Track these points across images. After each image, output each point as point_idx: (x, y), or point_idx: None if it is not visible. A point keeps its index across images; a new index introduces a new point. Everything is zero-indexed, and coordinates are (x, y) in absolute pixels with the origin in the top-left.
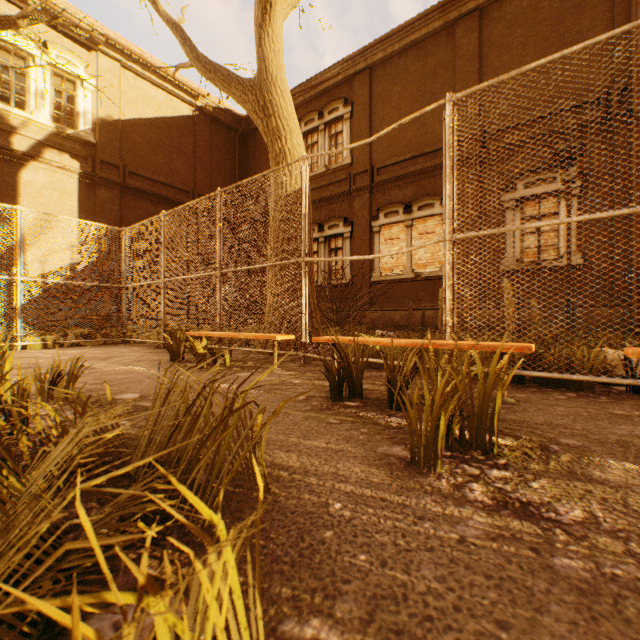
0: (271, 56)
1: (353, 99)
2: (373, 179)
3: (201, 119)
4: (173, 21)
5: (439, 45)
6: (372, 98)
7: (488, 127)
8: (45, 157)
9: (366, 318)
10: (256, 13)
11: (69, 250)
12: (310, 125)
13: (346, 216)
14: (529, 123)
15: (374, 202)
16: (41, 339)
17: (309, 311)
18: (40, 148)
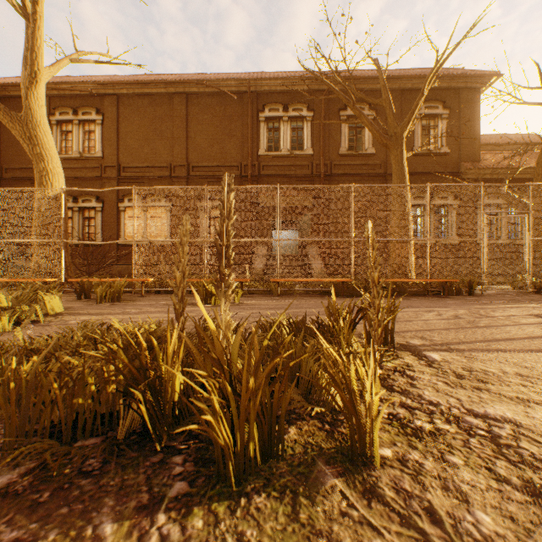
0: (36, 108)
1: (104, 111)
2: (120, 173)
3: None
4: None
5: (165, 103)
6: (120, 117)
7: (191, 163)
8: None
9: (115, 270)
10: (24, 78)
11: None
12: (65, 116)
13: (99, 195)
14: (211, 167)
15: (121, 189)
16: None
17: (66, 266)
18: None
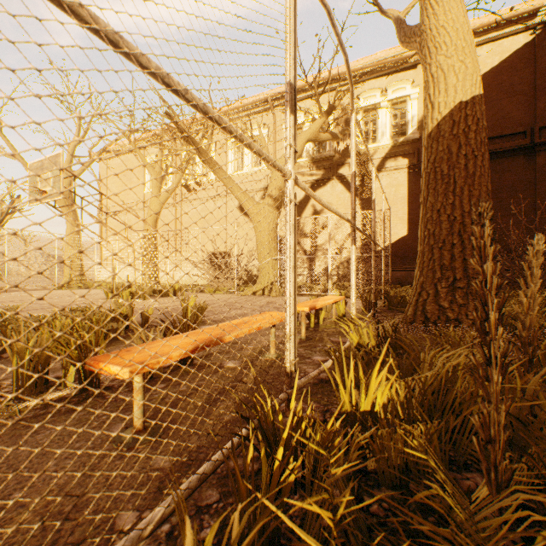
0: None
1: None
2: None
3: (544, 35)
4: (394, 19)
5: None
6: None
7: None
8: (385, 167)
9: None
10: None
11: (401, 227)
12: None
13: None
14: None
15: None
16: (339, 292)
17: (450, 279)
18: (383, 162)
